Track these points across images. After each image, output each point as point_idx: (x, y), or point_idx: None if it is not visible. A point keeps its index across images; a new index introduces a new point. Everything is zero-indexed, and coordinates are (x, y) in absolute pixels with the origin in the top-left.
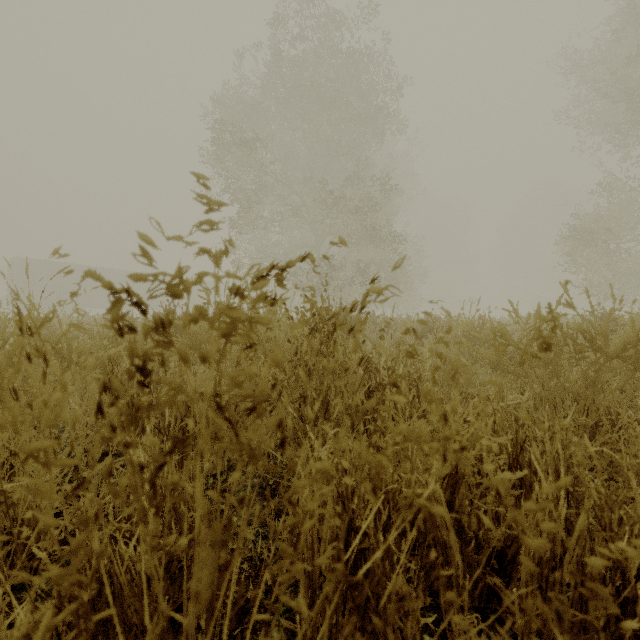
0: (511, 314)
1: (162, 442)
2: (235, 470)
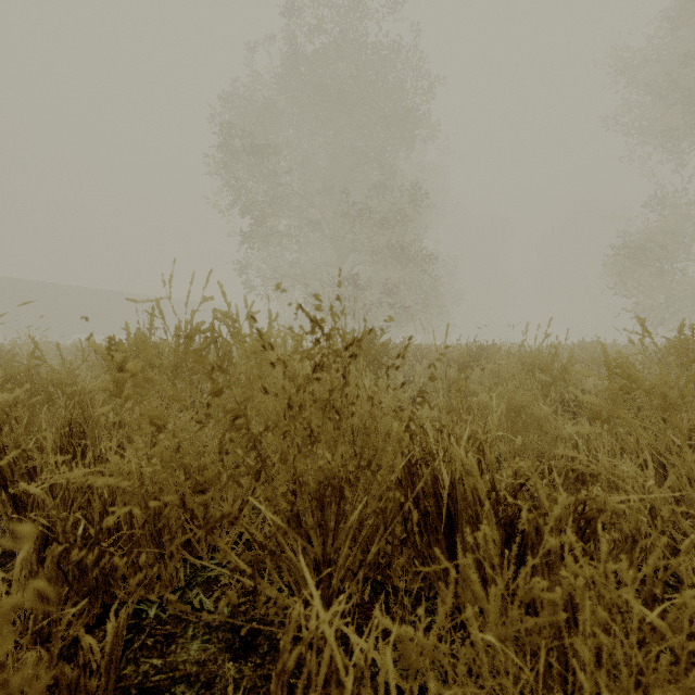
0: (631, 339)
1: (60, 557)
2: (198, 586)
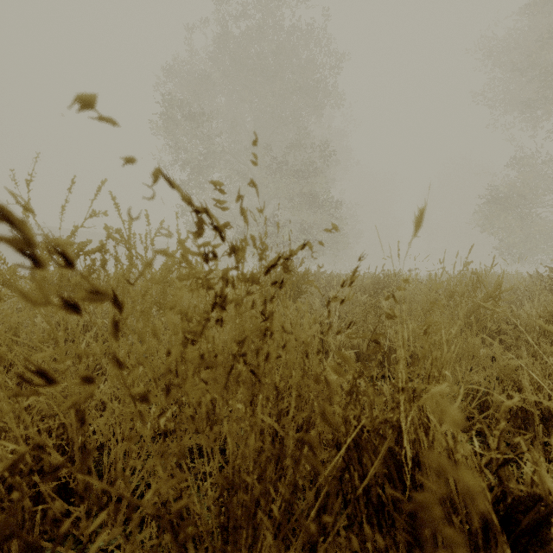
0: None
1: None
2: None
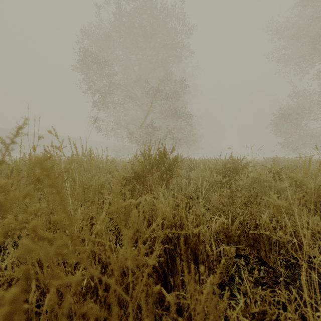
0: None
1: None
2: None
